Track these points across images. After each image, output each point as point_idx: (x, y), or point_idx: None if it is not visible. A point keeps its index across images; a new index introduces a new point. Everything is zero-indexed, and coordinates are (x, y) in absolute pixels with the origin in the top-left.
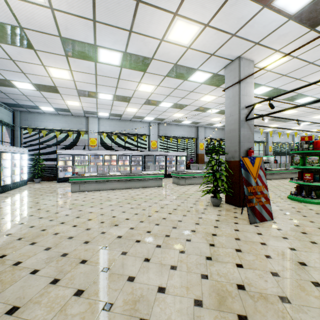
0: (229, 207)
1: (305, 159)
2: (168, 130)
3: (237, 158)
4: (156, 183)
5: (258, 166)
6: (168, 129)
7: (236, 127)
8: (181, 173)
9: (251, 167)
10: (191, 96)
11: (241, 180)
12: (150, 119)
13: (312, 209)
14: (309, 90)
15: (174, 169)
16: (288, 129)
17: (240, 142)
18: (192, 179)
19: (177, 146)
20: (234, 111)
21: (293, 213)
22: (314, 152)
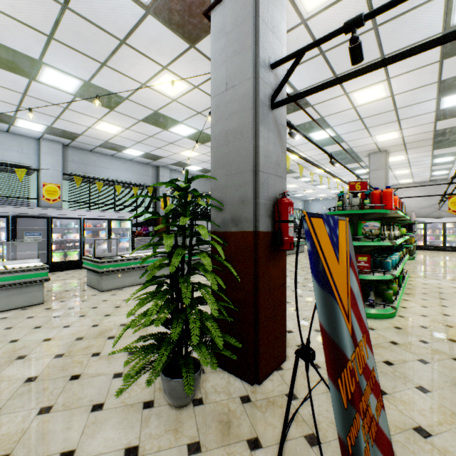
0: (226, 398)
1: (355, 227)
2: (92, 165)
3: (250, 223)
4: (19, 296)
5: (346, 255)
6: (93, 163)
7: (245, 123)
8: (105, 261)
9: (335, 265)
10: (125, 63)
11: (261, 294)
12: (34, 128)
13: (396, 343)
14: (336, 113)
15: (105, 248)
16: (322, 168)
17: (258, 170)
18: (136, 273)
19: (115, 201)
20: (241, 70)
21: (389, 376)
22: (371, 214)
